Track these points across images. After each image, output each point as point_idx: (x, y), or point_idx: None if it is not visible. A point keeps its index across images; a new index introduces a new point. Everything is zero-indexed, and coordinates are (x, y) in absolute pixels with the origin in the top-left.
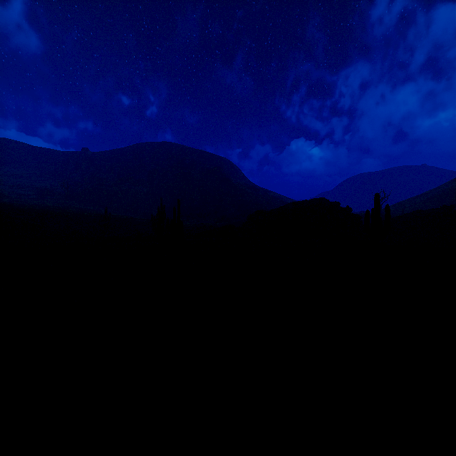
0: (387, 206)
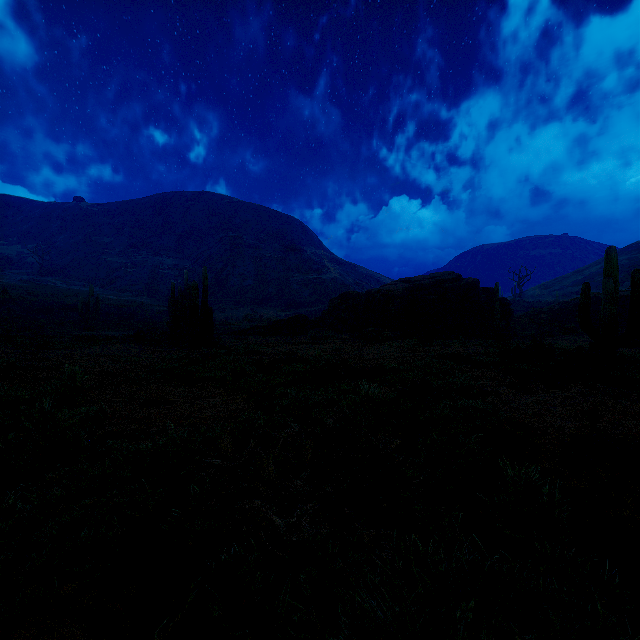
0: (636, 273)
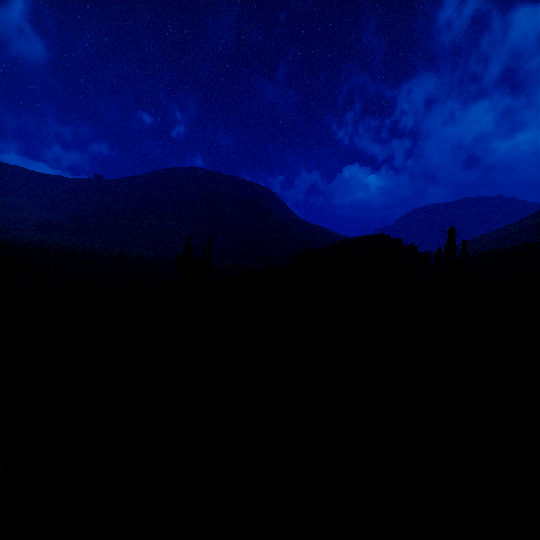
0: (464, 242)
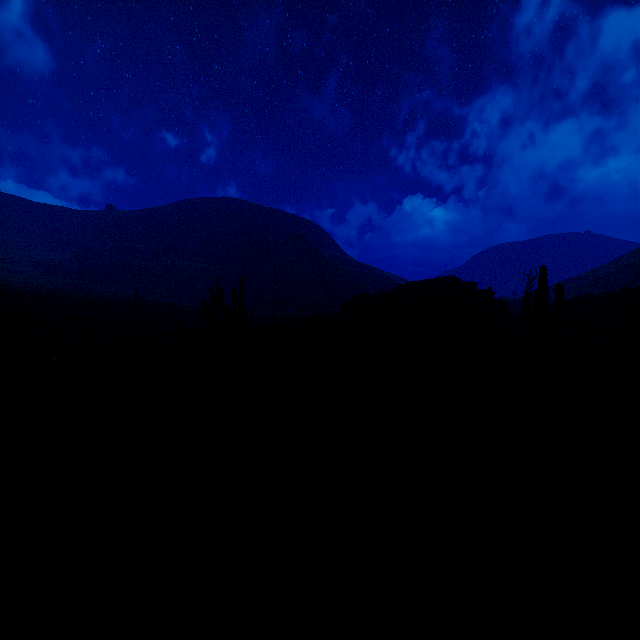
0: (559, 285)
